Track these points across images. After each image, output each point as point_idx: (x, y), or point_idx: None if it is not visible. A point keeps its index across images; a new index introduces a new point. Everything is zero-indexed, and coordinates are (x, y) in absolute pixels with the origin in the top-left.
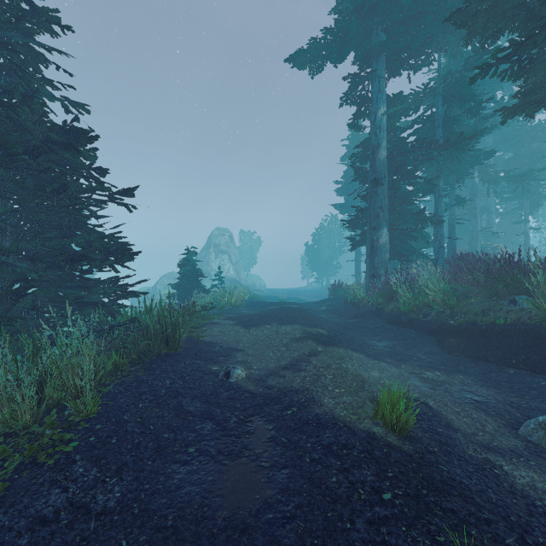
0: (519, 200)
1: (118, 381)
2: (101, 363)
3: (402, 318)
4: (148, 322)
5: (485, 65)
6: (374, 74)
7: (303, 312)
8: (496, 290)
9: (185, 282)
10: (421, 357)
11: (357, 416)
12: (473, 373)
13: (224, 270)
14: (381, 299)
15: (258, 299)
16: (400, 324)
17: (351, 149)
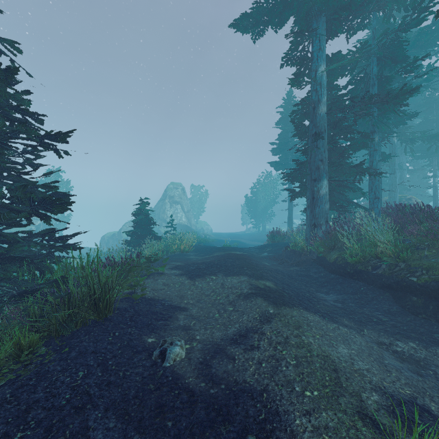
0: (429, 158)
1: (10, 377)
2: None
3: (347, 269)
4: (71, 286)
5: None
6: (315, 33)
7: (247, 260)
8: None
9: (138, 230)
10: (381, 318)
11: None
12: None
13: (178, 217)
14: (323, 248)
15: (205, 243)
16: (346, 275)
17: (284, 115)
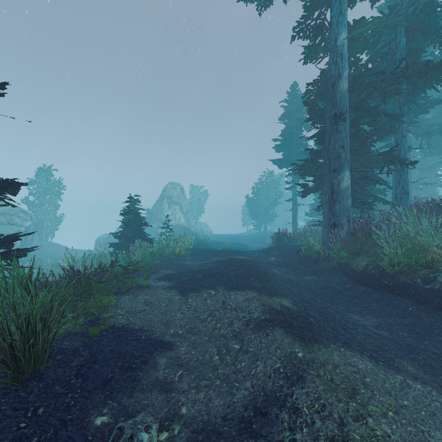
0: None
1: None
2: None
3: (384, 280)
4: None
5: None
6: None
7: (253, 268)
8: None
9: (127, 231)
10: None
11: None
12: None
13: (176, 218)
14: (346, 253)
15: (204, 245)
16: (382, 288)
17: (288, 110)
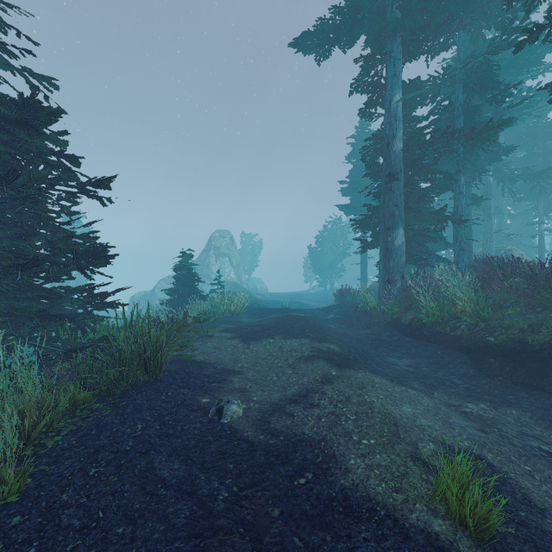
0: (534, 200)
1: (71, 428)
2: (52, 400)
3: (424, 331)
4: (121, 343)
5: (535, 27)
6: (389, 57)
7: (309, 322)
8: (547, 301)
9: (180, 288)
10: (455, 382)
11: (403, 496)
12: (528, 407)
13: (225, 273)
14: (398, 308)
15: (259, 304)
16: (422, 338)
17: (356, 148)
